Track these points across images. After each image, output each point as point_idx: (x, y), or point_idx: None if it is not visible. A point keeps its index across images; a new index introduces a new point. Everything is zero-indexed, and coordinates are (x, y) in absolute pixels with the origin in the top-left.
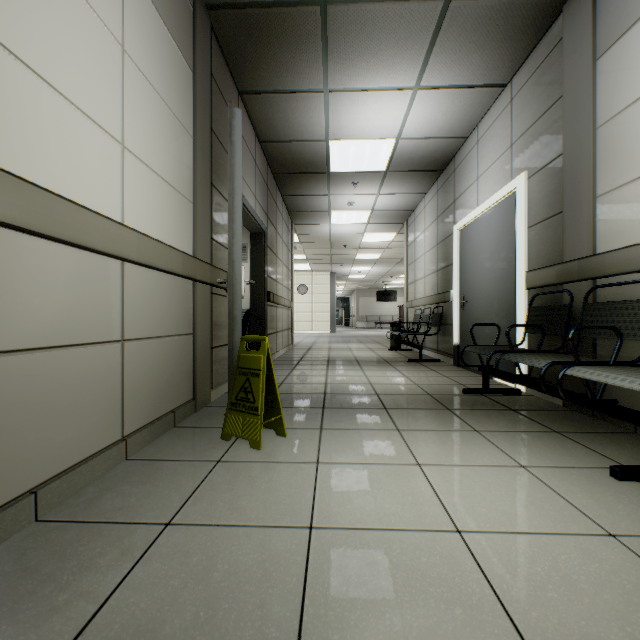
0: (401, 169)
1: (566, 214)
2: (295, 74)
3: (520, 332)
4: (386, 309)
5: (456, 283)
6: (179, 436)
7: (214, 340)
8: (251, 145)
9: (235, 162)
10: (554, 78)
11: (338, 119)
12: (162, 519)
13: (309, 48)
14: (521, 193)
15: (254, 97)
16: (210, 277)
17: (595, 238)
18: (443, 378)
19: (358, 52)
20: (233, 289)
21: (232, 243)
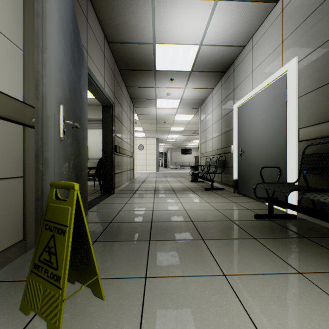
0: (200, 70)
1: None
2: None
3: (292, 172)
4: (186, 158)
5: (235, 141)
6: None
7: None
8: (100, 40)
9: None
10: None
11: (161, 25)
12: None
13: None
14: (293, 73)
15: None
16: None
17: None
18: (233, 203)
19: None
20: (43, 127)
21: (42, 75)
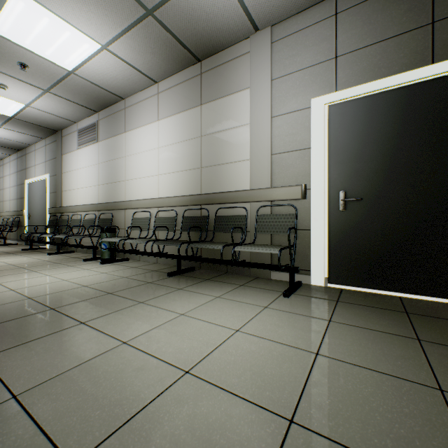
0: None
1: (57, 193)
2: None
3: (48, 228)
4: None
5: (27, 207)
6: None
7: None
8: None
9: None
10: (56, 150)
11: None
12: None
13: None
14: (48, 181)
15: None
16: None
17: (63, 202)
18: (16, 248)
19: None
20: None
21: None
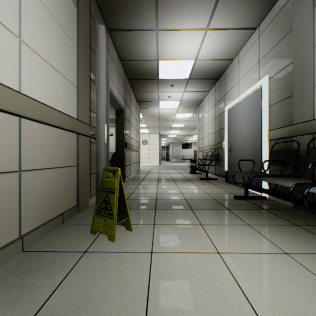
0: (196, 78)
1: (295, 97)
2: (139, 19)
3: (265, 164)
4: (186, 152)
5: (226, 138)
6: (64, 231)
7: (92, 169)
8: (115, 61)
9: (100, 58)
10: (286, 20)
11: (163, 47)
12: (28, 314)
13: (147, 2)
14: (265, 87)
15: (116, 33)
16: (88, 132)
17: (314, 109)
18: (221, 189)
19: (175, 5)
20: (99, 138)
21: (98, 109)
